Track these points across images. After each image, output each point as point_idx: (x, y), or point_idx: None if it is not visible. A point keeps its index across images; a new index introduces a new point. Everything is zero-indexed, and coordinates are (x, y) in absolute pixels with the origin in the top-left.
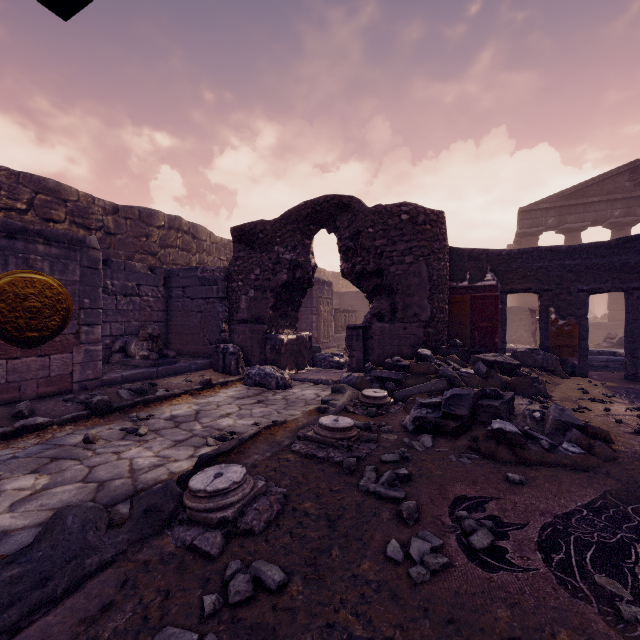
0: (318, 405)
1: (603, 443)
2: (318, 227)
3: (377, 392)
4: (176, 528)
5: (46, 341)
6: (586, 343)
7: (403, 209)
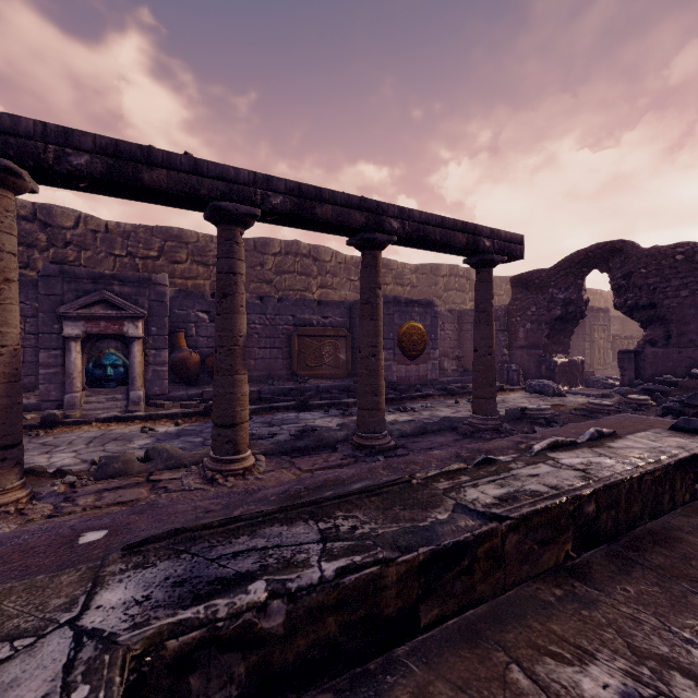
0: None
1: None
2: (590, 269)
3: (640, 397)
4: (524, 420)
5: (418, 357)
6: None
7: (678, 250)
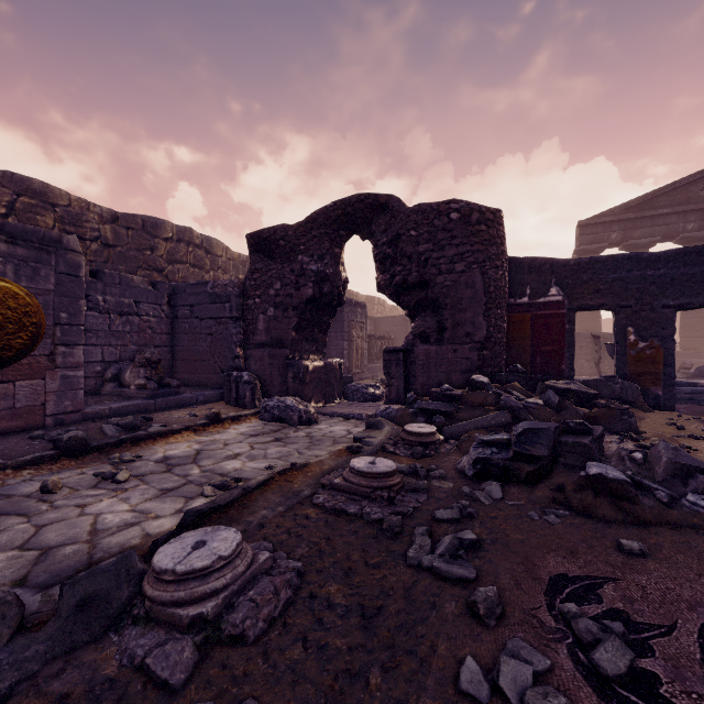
0: (349, 444)
1: None
2: (350, 233)
3: (423, 427)
4: (127, 631)
5: (9, 364)
6: (673, 370)
7: (453, 206)
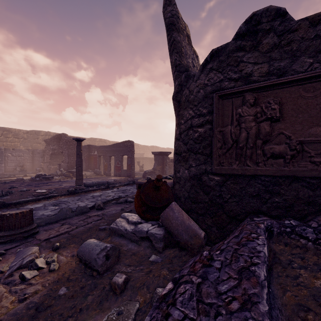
0: None
1: (45, 179)
2: (60, 140)
3: None
4: None
5: None
6: (109, 168)
7: (65, 139)
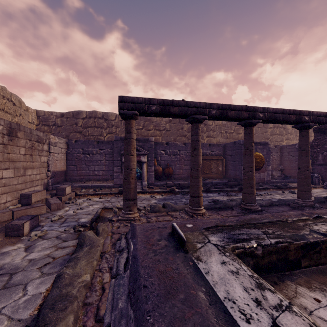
0: None
1: None
2: None
3: None
4: (326, 203)
5: (259, 169)
6: None
7: None
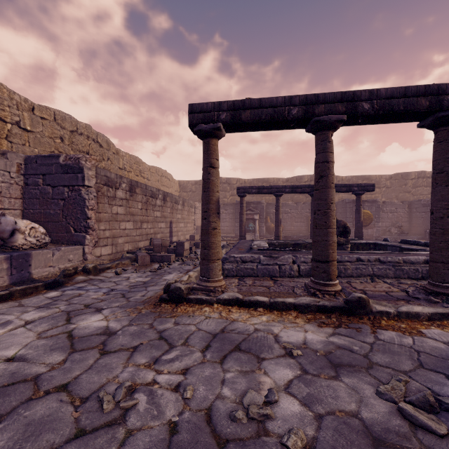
0: None
1: None
2: None
3: None
4: None
5: (367, 226)
6: None
7: None
